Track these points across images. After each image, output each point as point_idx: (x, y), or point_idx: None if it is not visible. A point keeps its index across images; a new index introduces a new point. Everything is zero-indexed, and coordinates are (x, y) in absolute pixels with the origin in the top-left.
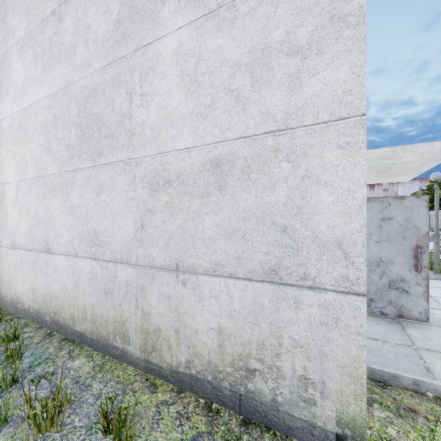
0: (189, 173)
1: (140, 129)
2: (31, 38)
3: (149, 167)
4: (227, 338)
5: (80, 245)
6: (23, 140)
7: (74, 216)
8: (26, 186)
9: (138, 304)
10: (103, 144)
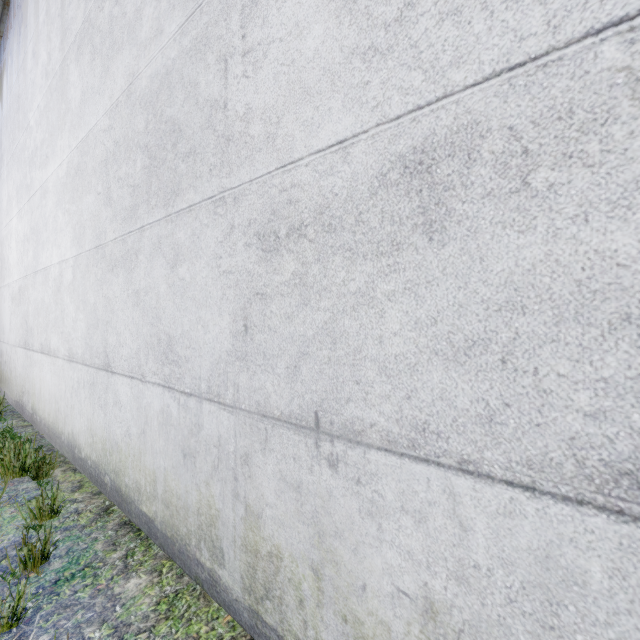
0: (344, 202)
1: (242, 124)
2: (89, 25)
3: (258, 202)
4: (451, 636)
5: (148, 361)
6: (80, 192)
7: (139, 310)
8: (83, 263)
9: (239, 490)
10: (181, 172)
